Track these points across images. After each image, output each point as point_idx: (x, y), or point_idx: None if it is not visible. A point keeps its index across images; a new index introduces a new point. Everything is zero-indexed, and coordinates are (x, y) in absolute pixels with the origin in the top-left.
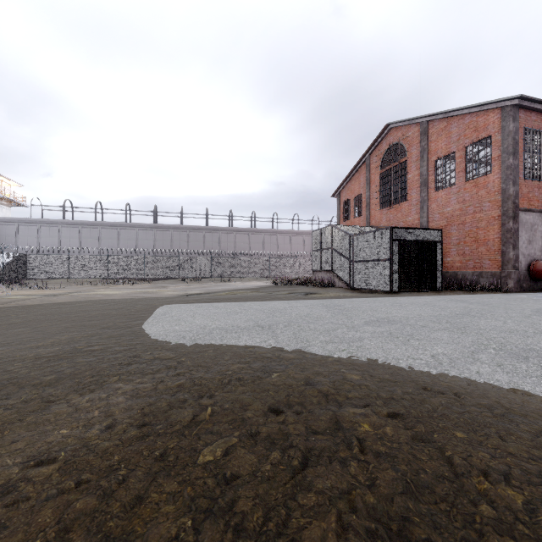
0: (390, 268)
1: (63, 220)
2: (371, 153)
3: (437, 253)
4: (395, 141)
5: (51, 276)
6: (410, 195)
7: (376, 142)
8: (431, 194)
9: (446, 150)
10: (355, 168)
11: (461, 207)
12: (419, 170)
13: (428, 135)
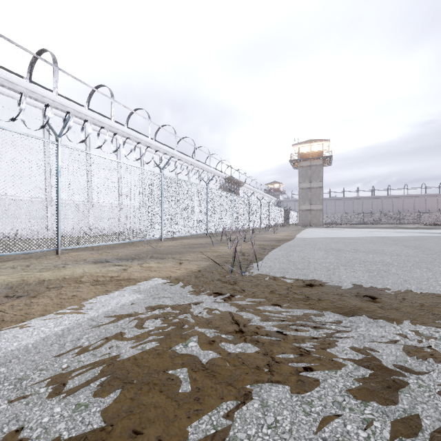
0: None
1: None
2: None
3: None
4: None
5: None
6: None
7: None
8: None
9: None
10: None
11: None
12: None
13: None
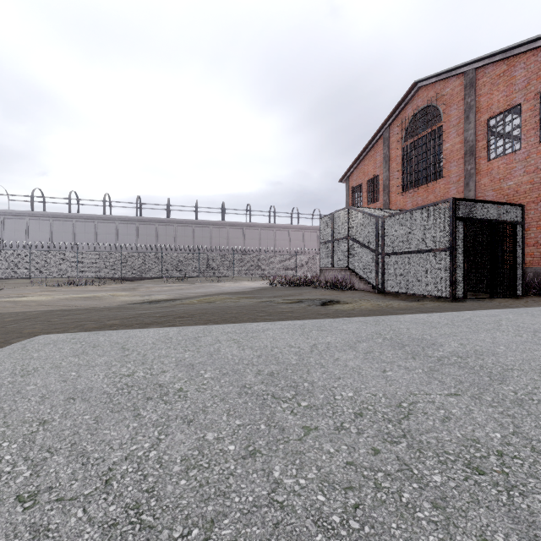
0: (452, 261)
1: (31, 212)
2: (391, 124)
3: (516, 240)
4: (424, 104)
5: (8, 275)
6: (447, 169)
7: (398, 109)
8: (481, 165)
9: (506, 103)
10: (369, 145)
11: (531, 178)
12: (462, 136)
13: (477, 88)
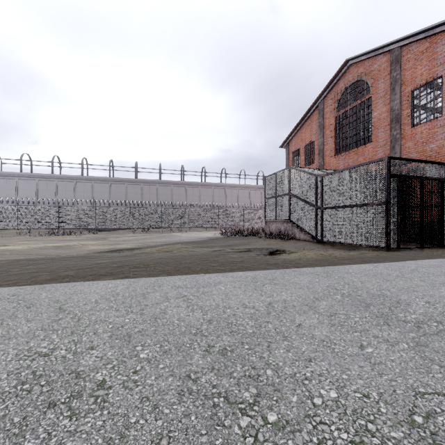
0: (387, 214)
1: (20, 173)
2: (325, 97)
3: (443, 195)
4: (355, 79)
5: None
6: (375, 135)
7: (331, 84)
8: (406, 131)
9: (429, 75)
10: (306, 115)
11: None
12: (388, 106)
13: (402, 63)
